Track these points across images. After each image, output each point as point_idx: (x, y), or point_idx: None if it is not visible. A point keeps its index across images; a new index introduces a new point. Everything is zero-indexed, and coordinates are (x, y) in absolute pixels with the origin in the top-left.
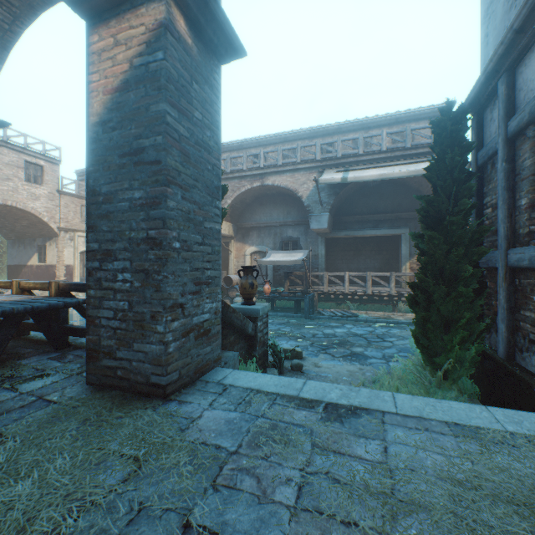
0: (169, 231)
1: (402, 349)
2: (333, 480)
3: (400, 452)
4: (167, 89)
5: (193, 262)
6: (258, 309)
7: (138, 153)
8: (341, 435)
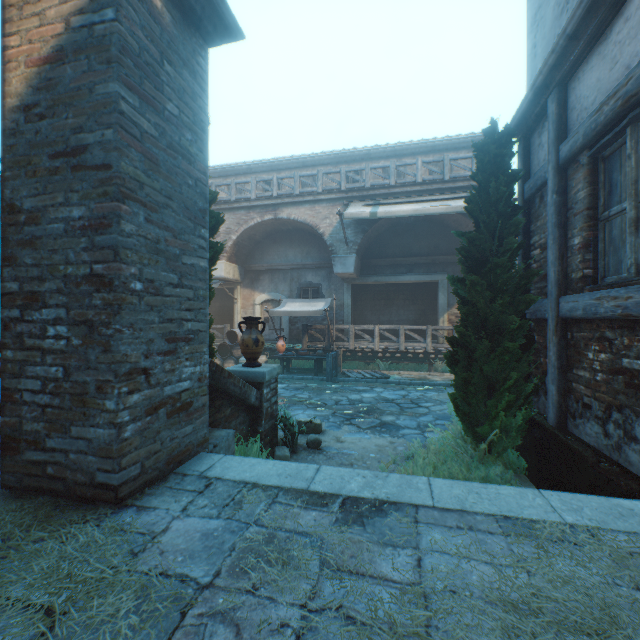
0: (124, 266)
1: (440, 415)
2: (346, 619)
3: (438, 566)
4: (121, 63)
5: (164, 311)
6: (264, 372)
7: (78, 153)
8: (361, 544)
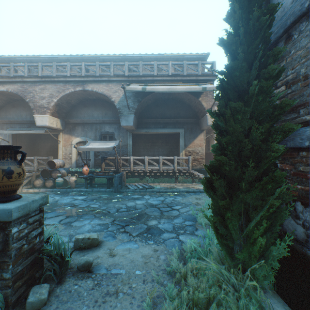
0: None
1: (187, 217)
2: None
3: None
4: None
5: None
6: (9, 210)
7: None
8: None
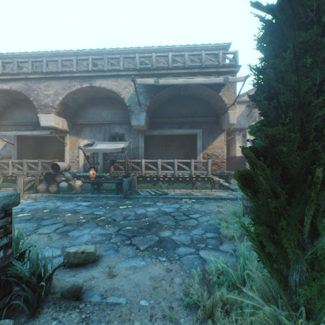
0: None
1: (207, 227)
2: None
3: None
4: None
5: None
6: None
7: None
8: None
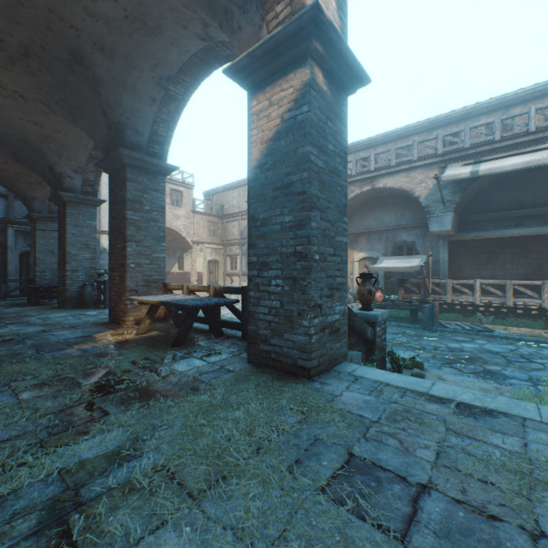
0: (311, 247)
1: None
2: (468, 454)
3: (542, 450)
4: (310, 134)
5: (327, 271)
6: (377, 315)
7: (287, 187)
8: (475, 427)
